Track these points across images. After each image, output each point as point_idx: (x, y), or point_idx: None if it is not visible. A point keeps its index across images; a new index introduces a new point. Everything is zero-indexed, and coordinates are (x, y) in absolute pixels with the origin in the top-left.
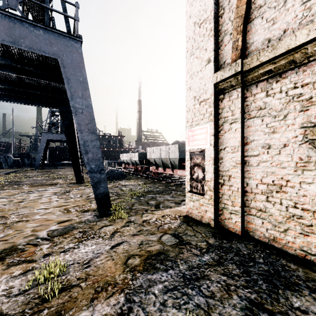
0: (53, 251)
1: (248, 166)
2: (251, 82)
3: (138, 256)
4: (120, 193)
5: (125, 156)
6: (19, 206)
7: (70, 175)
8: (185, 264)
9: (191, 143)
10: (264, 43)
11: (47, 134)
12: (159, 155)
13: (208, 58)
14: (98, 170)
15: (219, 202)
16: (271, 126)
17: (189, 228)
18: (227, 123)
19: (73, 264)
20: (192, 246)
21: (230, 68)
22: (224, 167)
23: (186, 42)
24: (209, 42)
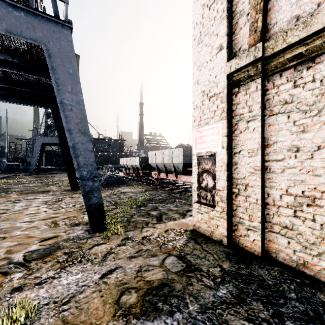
0: (26, 283)
1: (270, 172)
2: (273, 71)
3: (135, 289)
4: (118, 202)
5: (125, 161)
6: (0, 219)
7: (66, 180)
8: (196, 302)
9: (199, 145)
10: (291, 22)
11: (42, 137)
12: (162, 159)
13: (219, 44)
14: (90, 177)
15: (233, 216)
16: (301, 123)
17: (197, 247)
18: (243, 122)
19: (48, 304)
20: (203, 274)
21: (247, 54)
22: (239, 173)
23: (193, 28)
24: (221, 26)
